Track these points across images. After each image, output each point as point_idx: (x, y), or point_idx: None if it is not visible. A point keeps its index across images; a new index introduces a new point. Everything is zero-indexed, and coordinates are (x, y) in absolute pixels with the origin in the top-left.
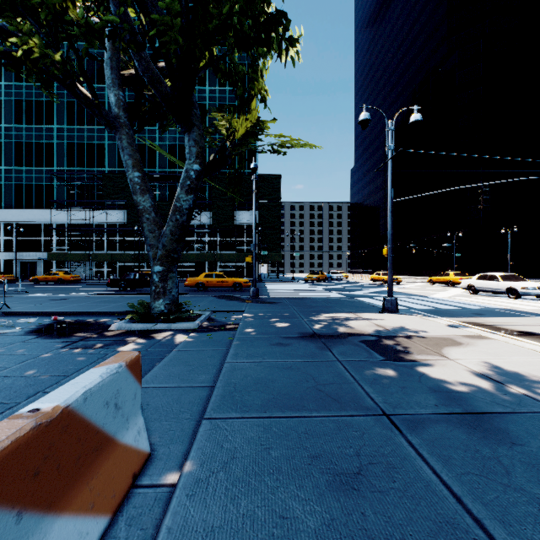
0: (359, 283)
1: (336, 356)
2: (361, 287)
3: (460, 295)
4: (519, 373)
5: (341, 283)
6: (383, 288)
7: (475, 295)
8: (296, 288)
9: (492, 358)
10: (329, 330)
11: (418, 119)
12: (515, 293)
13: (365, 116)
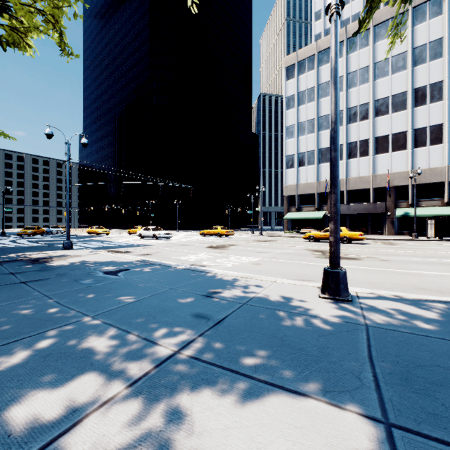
0: (77, 235)
1: (4, 266)
2: (73, 238)
3: (133, 240)
4: (87, 260)
5: (59, 236)
6: (90, 238)
7: (141, 239)
8: (3, 241)
9: (86, 258)
10: (10, 259)
11: (85, 142)
12: (156, 237)
13: (49, 132)
